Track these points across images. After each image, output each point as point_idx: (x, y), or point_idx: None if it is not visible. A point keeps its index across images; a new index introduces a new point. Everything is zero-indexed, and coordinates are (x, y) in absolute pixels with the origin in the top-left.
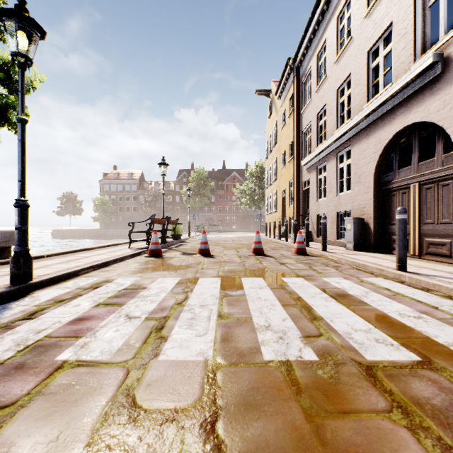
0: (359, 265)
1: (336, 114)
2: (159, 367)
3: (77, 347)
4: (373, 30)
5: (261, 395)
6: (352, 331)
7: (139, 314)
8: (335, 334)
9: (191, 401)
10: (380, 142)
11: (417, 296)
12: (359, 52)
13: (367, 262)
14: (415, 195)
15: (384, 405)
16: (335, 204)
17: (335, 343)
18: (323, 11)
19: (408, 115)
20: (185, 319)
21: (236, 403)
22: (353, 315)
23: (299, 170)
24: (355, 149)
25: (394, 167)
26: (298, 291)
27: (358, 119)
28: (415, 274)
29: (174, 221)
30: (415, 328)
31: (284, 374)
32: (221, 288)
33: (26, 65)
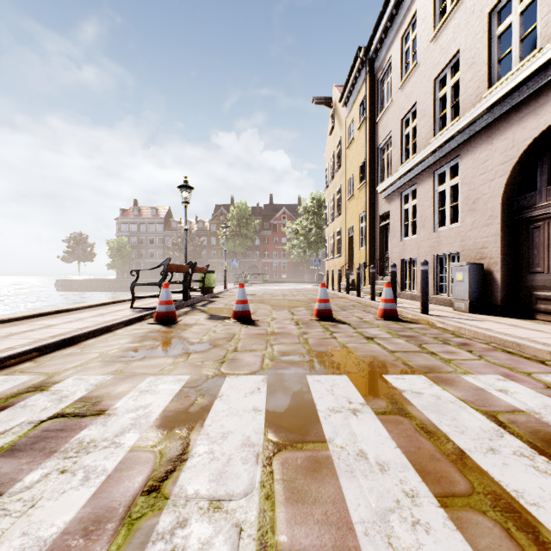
0: (505, 342)
1: (433, 114)
2: None
3: None
4: None
5: None
6: None
7: None
8: None
9: None
10: (515, 145)
11: None
12: (475, 14)
13: (515, 337)
14: None
15: None
16: (432, 244)
17: None
18: None
19: None
20: None
21: None
22: None
23: (373, 199)
24: (467, 161)
25: (539, 183)
26: (443, 426)
27: (475, 113)
28: None
29: (202, 269)
30: None
31: None
32: (269, 412)
33: None
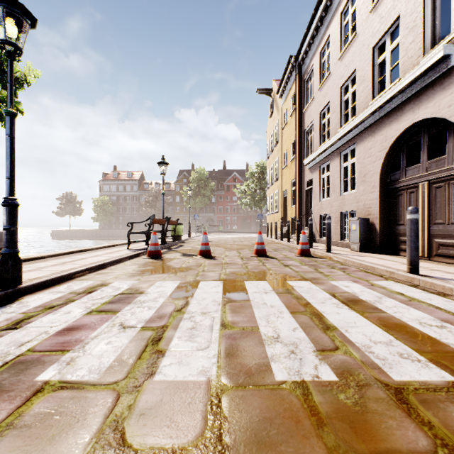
0: (367, 267)
1: (340, 112)
2: (155, 390)
3: (62, 363)
4: (379, 24)
5: (276, 428)
6: (371, 344)
7: (134, 323)
8: (353, 347)
9: (192, 438)
10: (387, 140)
11: (435, 301)
12: (365, 47)
13: (374, 264)
14: (424, 194)
15: (426, 443)
16: (339, 204)
17: (354, 359)
18: (326, 7)
19: (416, 111)
20: (185, 329)
21: (246, 440)
22: (369, 324)
23: (301, 169)
24: (360, 148)
25: (401, 165)
26: (306, 296)
27: (363, 116)
28: (429, 277)
29: (174, 222)
30: (440, 340)
31: (301, 400)
32: (224, 292)
33: (15, 54)
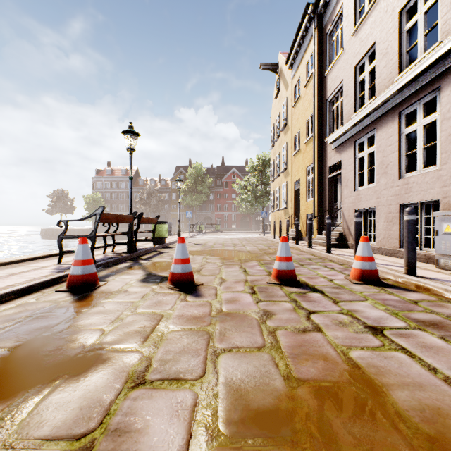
0: None
1: (399, 49)
2: None
3: None
4: None
5: None
6: None
7: None
8: None
9: None
10: None
11: None
12: None
13: None
14: None
15: None
16: (397, 192)
17: None
18: None
19: None
20: None
21: None
22: None
23: (321, 151)
24: None
25: None
26: None
27: None
28: None
29: (151, 220)
30: None
31: None
32: None
33: None
